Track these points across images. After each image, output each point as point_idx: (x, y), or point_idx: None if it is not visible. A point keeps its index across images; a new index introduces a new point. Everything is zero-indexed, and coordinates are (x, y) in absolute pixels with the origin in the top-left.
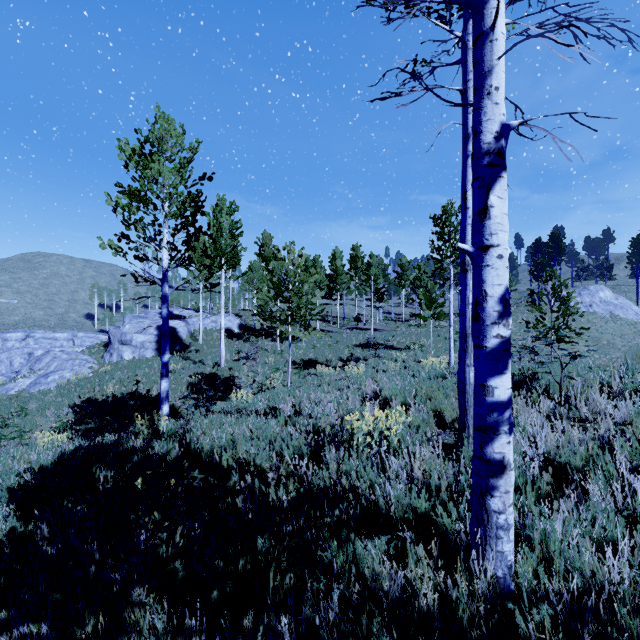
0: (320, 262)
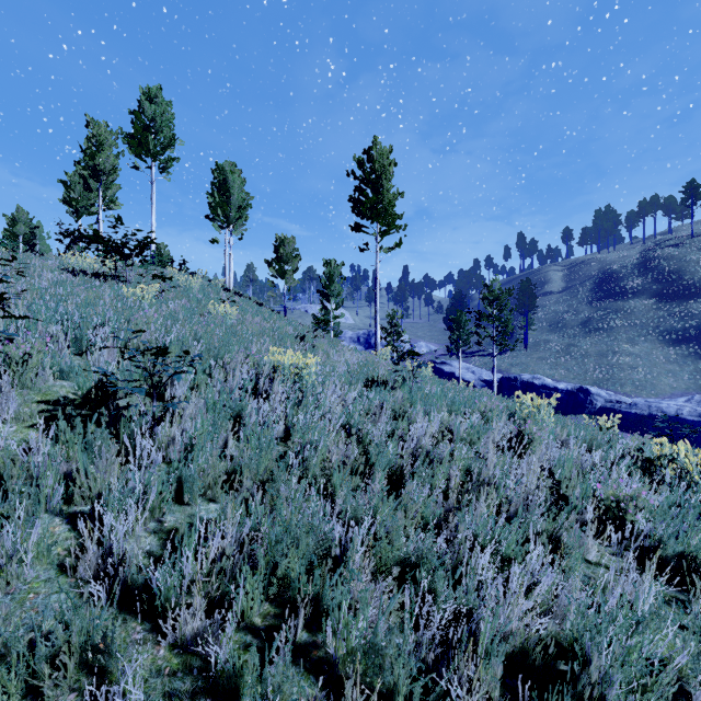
0: None
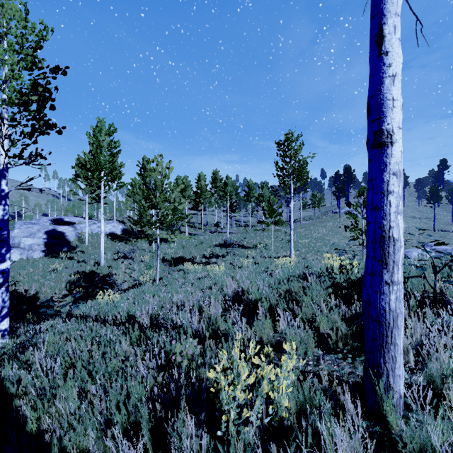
0: (188, 181)
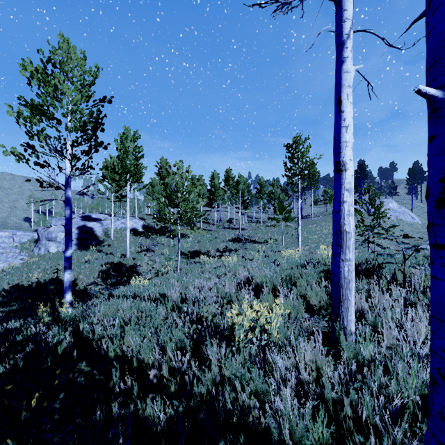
0: (203, 180)
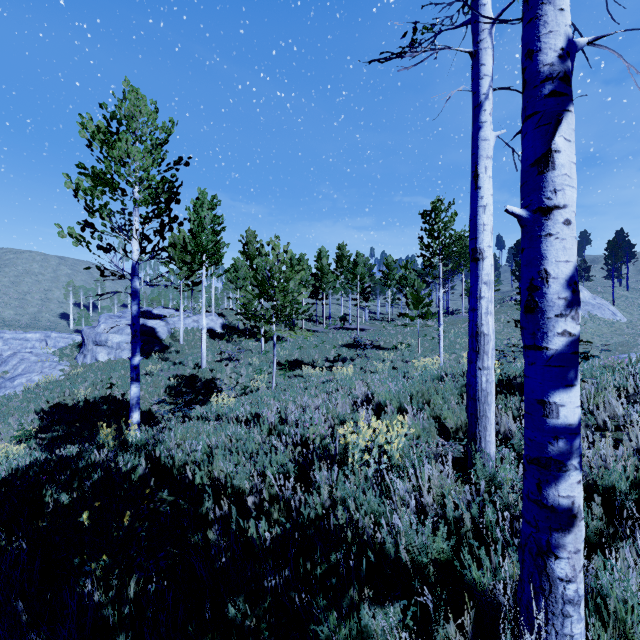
0: (306, 261)
